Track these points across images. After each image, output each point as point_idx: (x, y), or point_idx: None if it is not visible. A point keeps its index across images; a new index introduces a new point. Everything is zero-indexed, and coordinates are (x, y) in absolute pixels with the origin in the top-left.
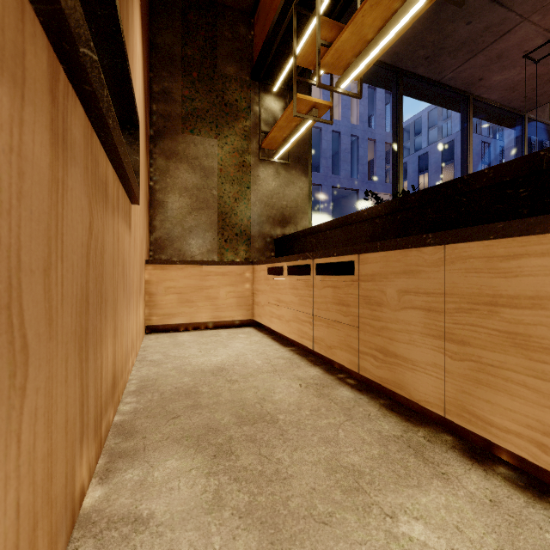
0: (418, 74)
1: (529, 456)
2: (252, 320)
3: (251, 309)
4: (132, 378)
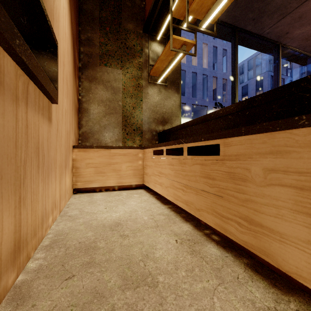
0: (248, 30)
1: None
2: (143, 184)
3: (142, 177)
4: (50, 232)
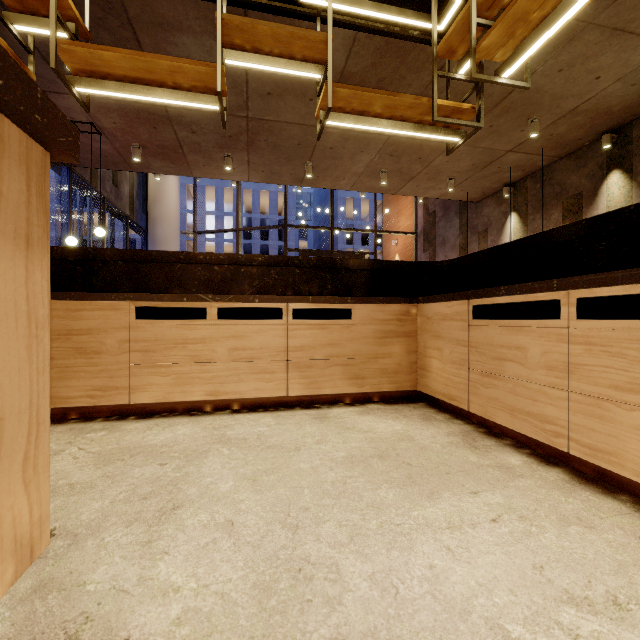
0: None
1: (87, 404)
2: None
3: None
4: None
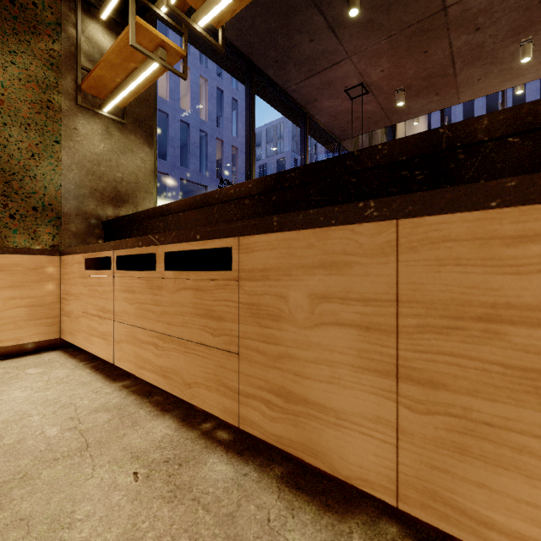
0: (269, 75)
1: None
2: (60, 338)
3: (57, 323)
4: None
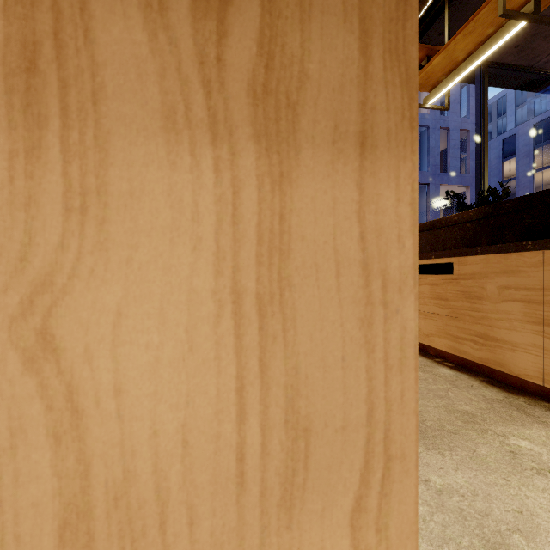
0: (506, 63)
1: None
2: None
3: None
4: None
